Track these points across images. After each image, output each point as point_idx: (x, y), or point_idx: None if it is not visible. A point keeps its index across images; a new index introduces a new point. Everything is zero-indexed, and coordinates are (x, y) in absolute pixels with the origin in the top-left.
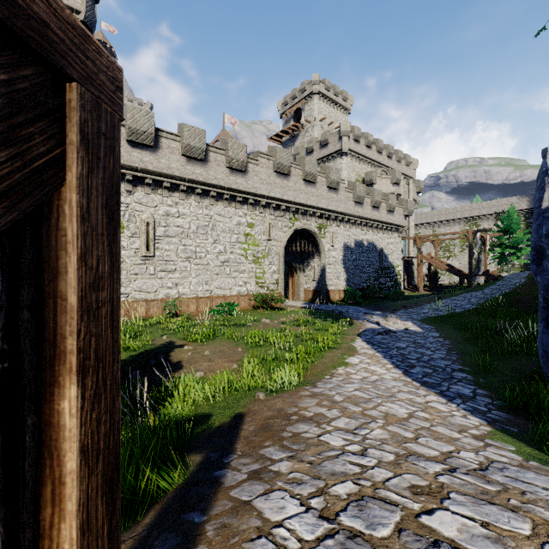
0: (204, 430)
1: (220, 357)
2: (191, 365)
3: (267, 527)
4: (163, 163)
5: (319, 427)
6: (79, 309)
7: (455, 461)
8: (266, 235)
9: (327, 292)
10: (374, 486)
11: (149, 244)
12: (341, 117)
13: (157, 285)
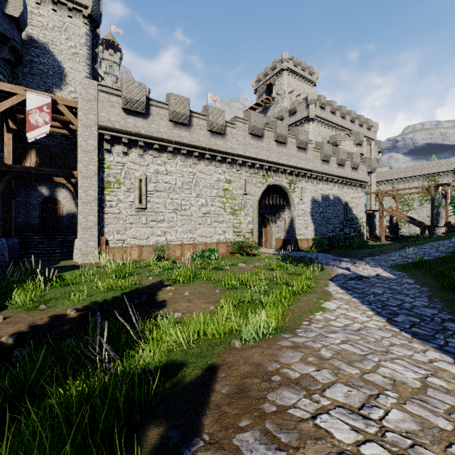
0: (172, 385)
1: (199, 298)
2: (171, 305)
3: None
4: (153, 128)
5: (310, 399)
6: None
7: None
8: (242, 190)
9: (296, 241)
10: None
11: (142, 197)
12: (308, 89)
13: (148, 233)
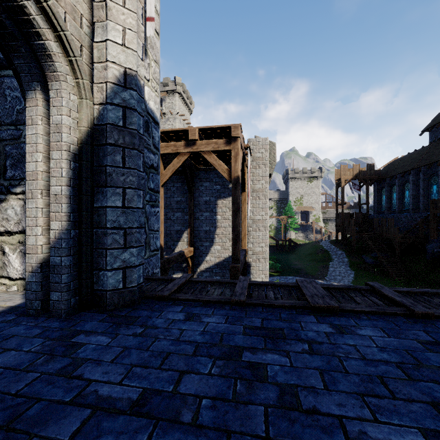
0: None
1: None
2: None
3: None
4: None
5: None
6: None
7: None
8: None
9: None
10: None
11: None
12: (188, 115)
13: None
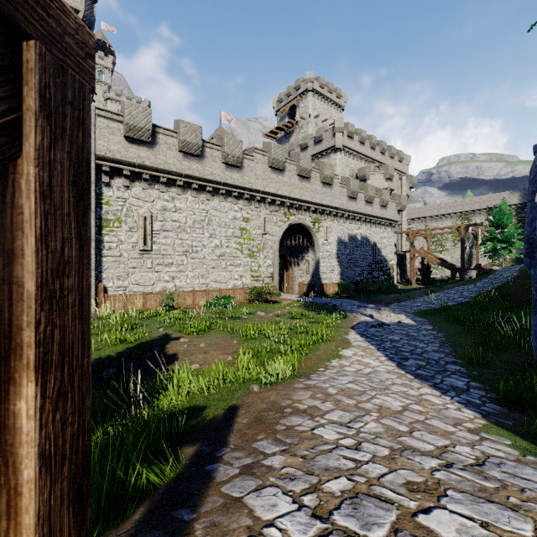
0: (198, 422)
1: (216, 349)
2: (187, 357)
3: (257, 526)
4: (160, 159)
5: (313, 420)
6: (38, 297)
7: (451, 455)
8: (261, 229)
9: (321, 286)
10: (369, 483)
11: (146, 238)
12: (335, 113)
13: (154, 278)
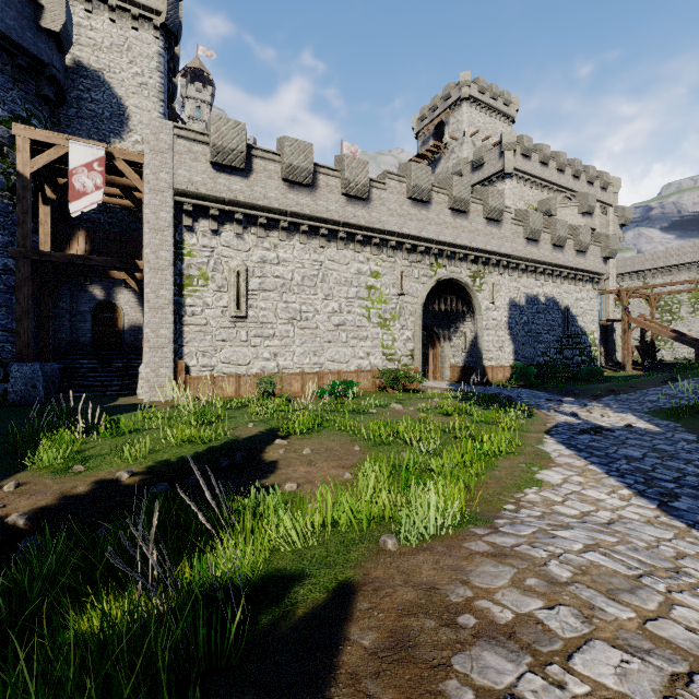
0: (271, 619)
1: (326, 459)
2: (280, 470)
3: None
4: (257, 191)
5: (544, 676)
6: None
7: None
8: (396, 288)
9: (484, 370)
10: None
11: (240, 300)
12: (502, 128)
13: (250, 355)
